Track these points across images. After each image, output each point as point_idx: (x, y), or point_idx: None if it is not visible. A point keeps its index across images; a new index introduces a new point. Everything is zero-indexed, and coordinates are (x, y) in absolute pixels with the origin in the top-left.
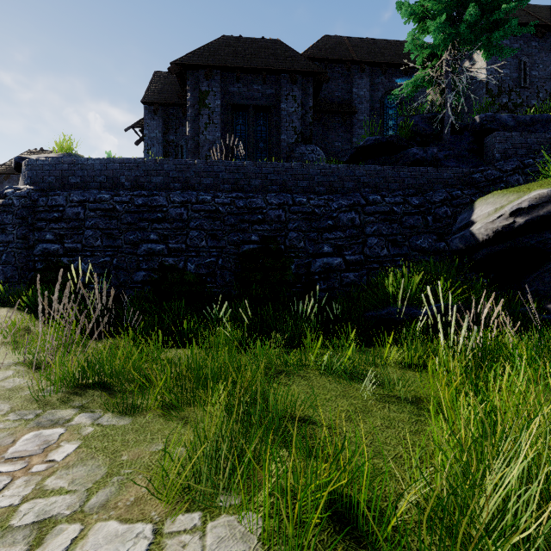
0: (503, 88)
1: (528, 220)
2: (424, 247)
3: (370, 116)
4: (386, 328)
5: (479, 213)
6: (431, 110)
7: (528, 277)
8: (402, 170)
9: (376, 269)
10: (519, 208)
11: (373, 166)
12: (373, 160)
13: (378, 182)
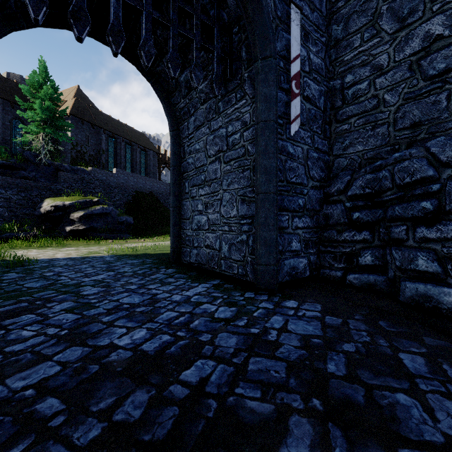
0: (79, 143)
1: (55, 209)
2: (27, 213)
3: (2, 128)
4: (5, 241)
5: (44, 204)
6: (37, 150)
7: (59, 224)
8: (17, 180)
9: (2, 221)
10: (53, 205)
11: (1, 176)
12: (2, 170)
13: (4, 184)
